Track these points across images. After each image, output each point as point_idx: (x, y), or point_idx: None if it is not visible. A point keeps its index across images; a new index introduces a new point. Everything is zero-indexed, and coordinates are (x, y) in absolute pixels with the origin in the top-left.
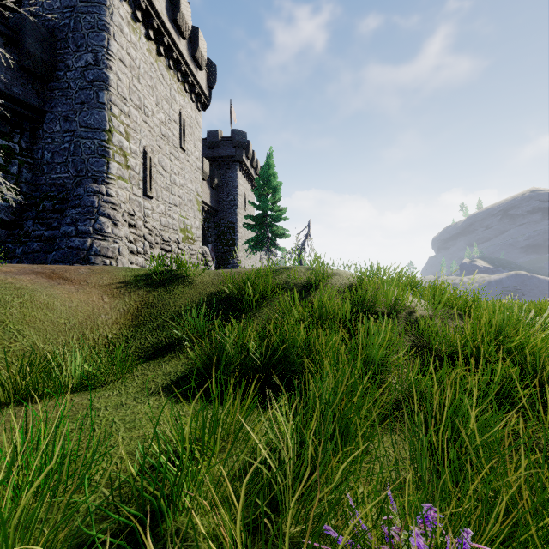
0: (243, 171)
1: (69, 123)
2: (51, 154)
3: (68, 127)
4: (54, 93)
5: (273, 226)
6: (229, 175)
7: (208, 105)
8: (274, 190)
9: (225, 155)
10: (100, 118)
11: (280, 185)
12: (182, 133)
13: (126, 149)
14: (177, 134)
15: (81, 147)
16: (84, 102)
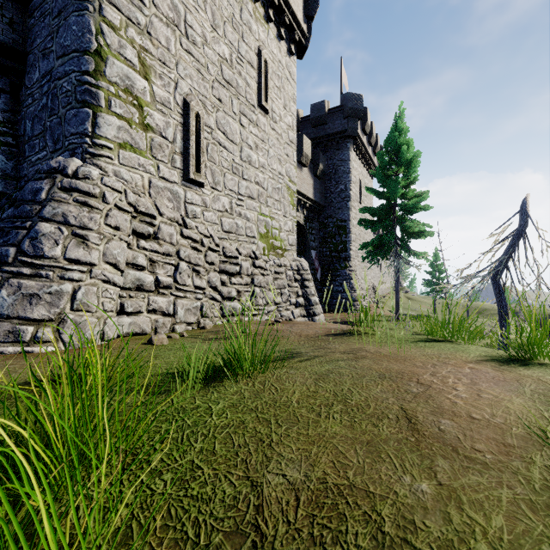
0: (357, 151)
1: (47, 60)
2: (31, 124)
3: (45, 67)
4: (34, 18)
5: (405, 221)
6: (338, 157)
7: (306, 45)
8: (406, 165)
9: (332, 132)
10: (80, 30)
11: (416, 158)
12: (262, 83)
13: (142, 94)
14: (255, 84)
15: (57, 97)
16: (61, 10)
